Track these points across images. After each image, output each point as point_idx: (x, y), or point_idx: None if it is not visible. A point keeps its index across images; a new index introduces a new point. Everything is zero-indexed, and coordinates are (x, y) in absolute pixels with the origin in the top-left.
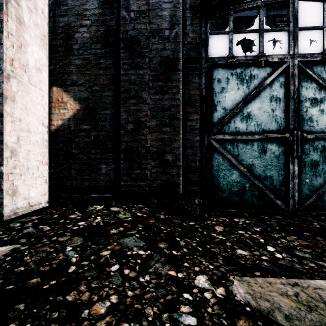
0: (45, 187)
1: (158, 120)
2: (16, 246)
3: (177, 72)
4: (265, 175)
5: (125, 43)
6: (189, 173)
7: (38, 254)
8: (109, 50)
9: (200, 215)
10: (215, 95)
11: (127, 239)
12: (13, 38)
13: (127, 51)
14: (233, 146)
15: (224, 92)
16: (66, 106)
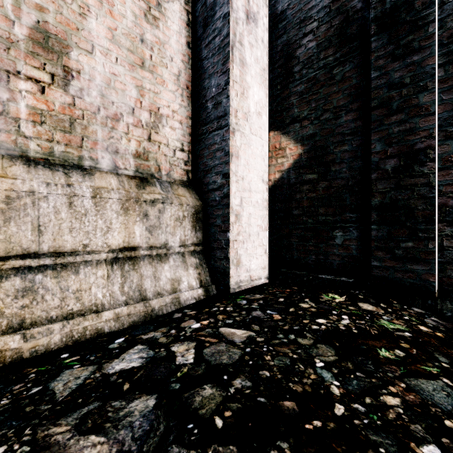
0: (265, 258)
1: None
2: (250, 333)
3: None
4: None
5: (379, 22)
6: None
7: (279, 356)
8: (348, 48)
9: None
10: None
11: (425, 383)
12: (237, 86)
13: (384, 33)
14: None
15: None
16: (285, 153)
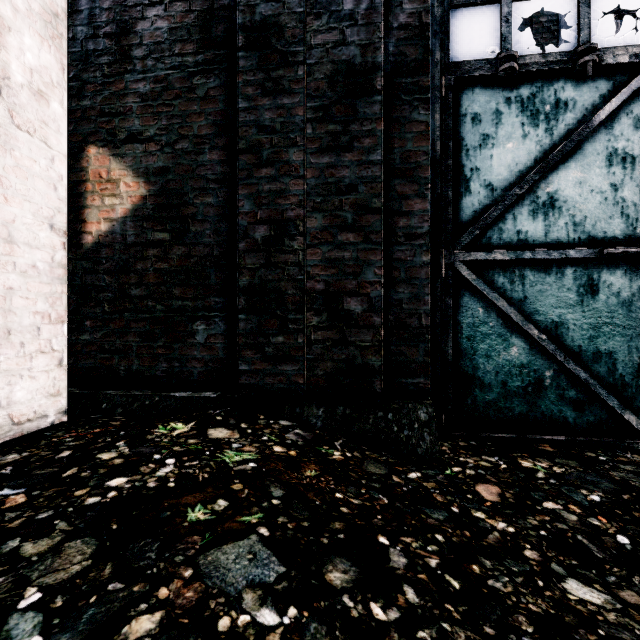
0: (58, 376)
1: (326, 217)
2: None
3: (374, 98)
4: (593, 349)
5: (248, 34)
6: (402, 344)
7: None
8: (214, 55)
9: (433, 449)
10: (467, 154)
11: (228, 551)
12: None
13: (254, 53)
14: (510, 278)
15: (490, 147)
16: (118, 190)
